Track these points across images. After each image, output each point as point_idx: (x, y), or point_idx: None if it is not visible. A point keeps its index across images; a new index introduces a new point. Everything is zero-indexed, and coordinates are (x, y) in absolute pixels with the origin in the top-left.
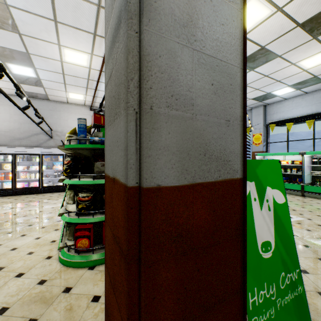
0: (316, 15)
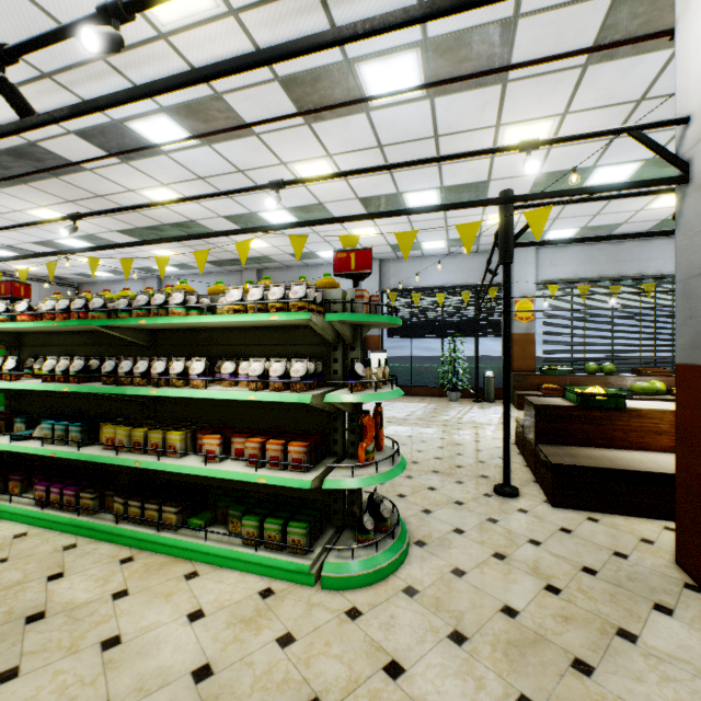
0: (124, 230)
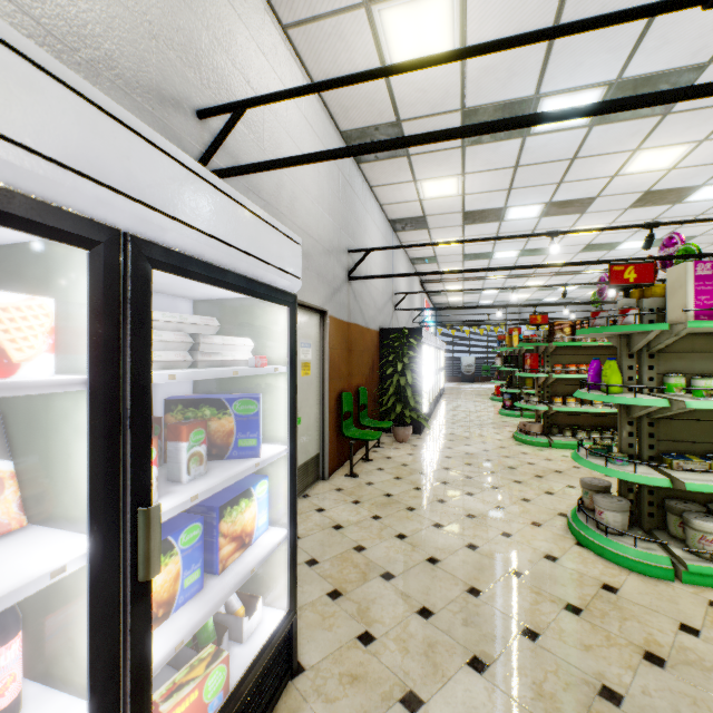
0: None
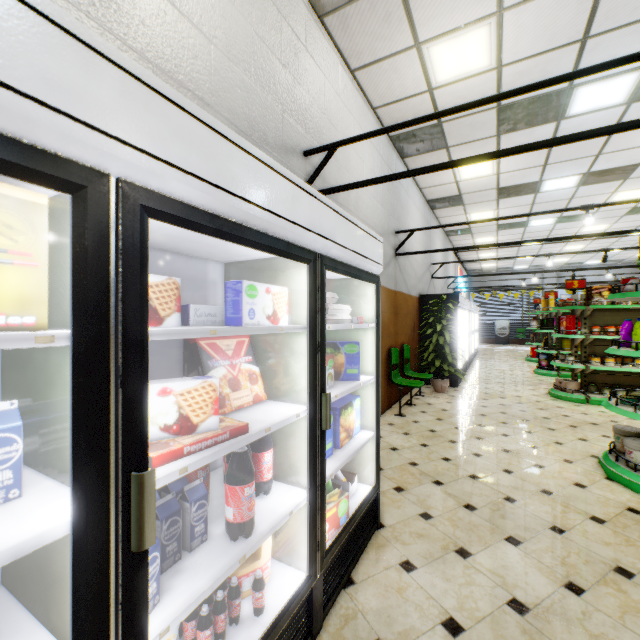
0: None
